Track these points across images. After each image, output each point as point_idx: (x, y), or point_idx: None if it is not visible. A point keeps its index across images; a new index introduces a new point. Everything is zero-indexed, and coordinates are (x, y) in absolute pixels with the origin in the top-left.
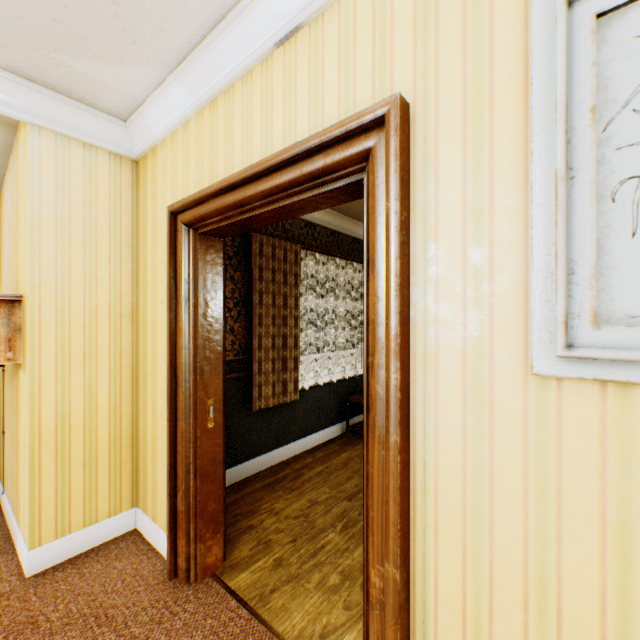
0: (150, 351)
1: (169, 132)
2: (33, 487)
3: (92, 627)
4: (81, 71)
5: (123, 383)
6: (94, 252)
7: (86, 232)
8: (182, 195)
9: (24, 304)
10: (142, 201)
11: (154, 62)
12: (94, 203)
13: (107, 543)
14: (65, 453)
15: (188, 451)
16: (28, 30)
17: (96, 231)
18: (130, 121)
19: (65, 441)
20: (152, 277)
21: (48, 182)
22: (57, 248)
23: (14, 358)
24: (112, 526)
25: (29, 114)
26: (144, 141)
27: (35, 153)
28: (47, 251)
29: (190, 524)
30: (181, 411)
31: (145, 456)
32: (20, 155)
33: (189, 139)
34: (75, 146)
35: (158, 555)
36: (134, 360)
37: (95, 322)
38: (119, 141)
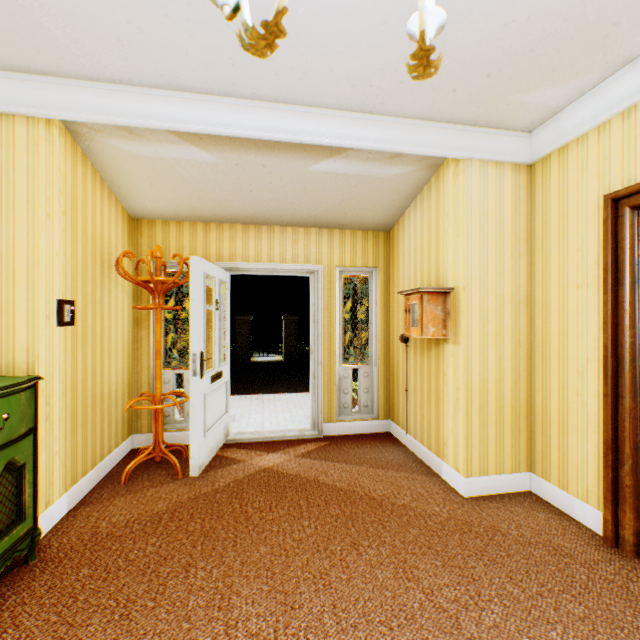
0: (553, 333)
1: (595, 126)
2: (466, 431)
3: (555, 554)
4: (524, 102)
5: (519, 361)
6: (500, 250)
7: (495, 234)
8: (618, 181)
9: (453, 295)
10: (538, 199)
11: (610, 63)
12: (500, 209)
13: (511, 494)
14: (483, 410)
15: (635, 429)
16: (506, 86)
17: (502, 232)
18: (536, 131)
19: (483, 401)
20: (557, 266)
21: (474, 200)
22: (479, 250)
23: (445, 334)
24: (512, 481)
25: (467, 152)
26: (549, 144)
27: (467, 180)
28: (473, 253)
29: (637, 501)
30: (624, 389)
31: (544, 428)
32: (443, 186)
33: (634, 124)
34: (489, 167)
35: (575, 520)
36: (527, 341)
37: (501, 308)
38: (519, 152)
